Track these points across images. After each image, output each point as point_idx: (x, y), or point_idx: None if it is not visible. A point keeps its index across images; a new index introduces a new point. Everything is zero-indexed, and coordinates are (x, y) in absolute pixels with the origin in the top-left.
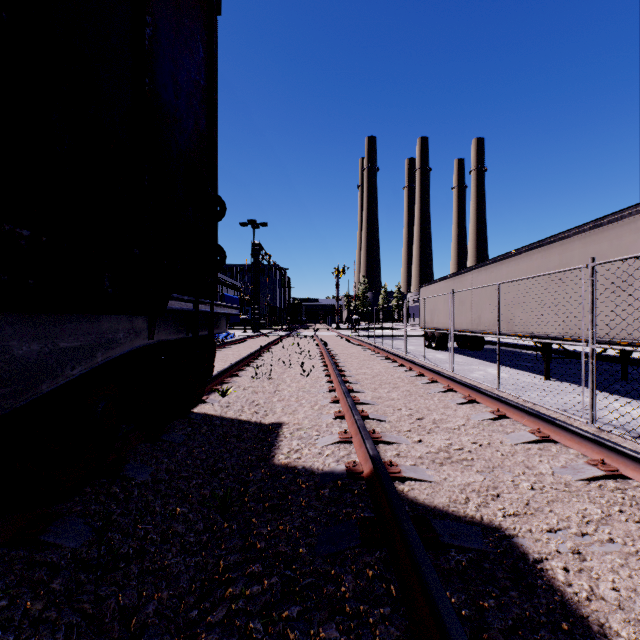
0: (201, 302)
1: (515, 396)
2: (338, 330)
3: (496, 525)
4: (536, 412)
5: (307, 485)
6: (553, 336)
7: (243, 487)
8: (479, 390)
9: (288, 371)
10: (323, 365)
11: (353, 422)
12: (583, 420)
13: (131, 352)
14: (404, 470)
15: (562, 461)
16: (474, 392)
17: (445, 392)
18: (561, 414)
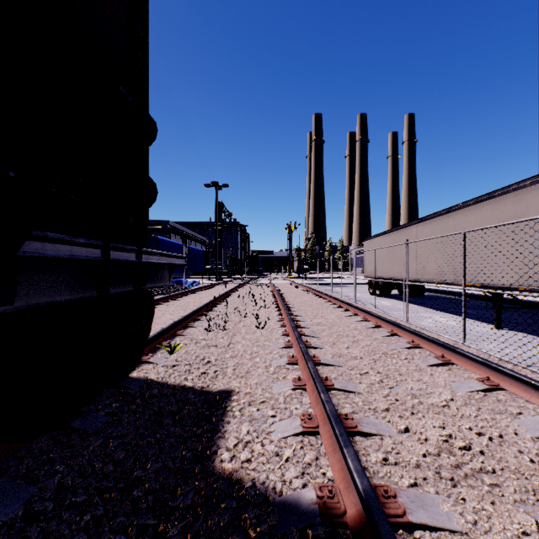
0: (117, 248)
1: (487, 353)
2: (290, 278)
3: None
4: None
5: (257, 534)
6: (506, 286)
7: (162, 523)
8: (455, 350)
9: (244, 320)
10: (278, 314)
11: (318, 399)
12: None
13: None
14: (407, 505)
15: None
16: (447, 351)
17: (410, 348)
18: None
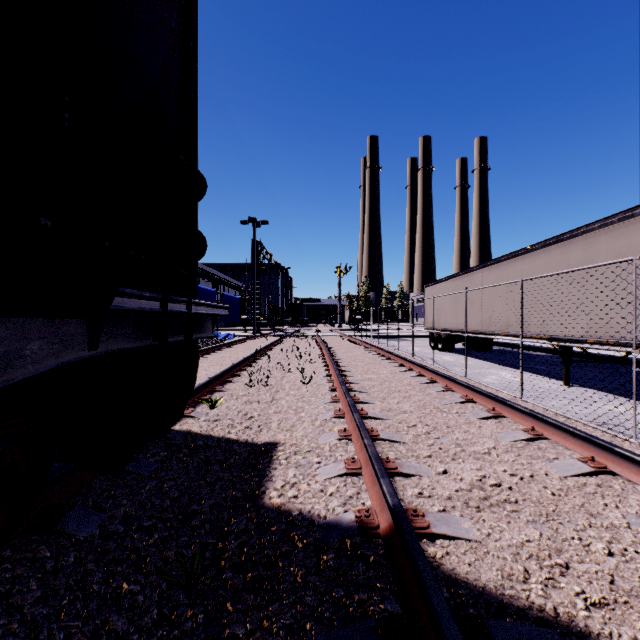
0: (173, 300)
1: (543, 408)
2: (340, 330)
3: (582, 628)
4: (585, 434)
5: (304, 544)
6: (575, 338)
7: (221, 542)
8: (506, 402)
9: (287, 376)
10: (325, 369)
11: (362, 446)
12: (634, 441)
13: (60, 368)
14: (433, 522)
15: (635, 505)
16: (499, 404)
17: (463, 403)
18: (604, 432)
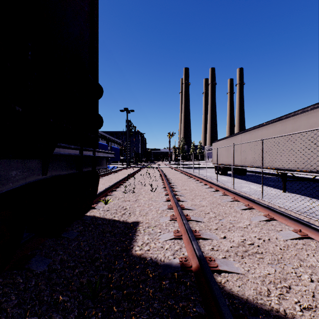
0: (85, 149)
1: (273, 204)
2: (170, 164)
3: None
4: (296, 218)
5: (153, 275)
6: (288, 169)
7: (110, 274)
8: (254, 201)
9: (144, 187)
10: (163, 184)
11: (182, 224)
12: None
13: (27, 185)
14: (219, 264)
15: None
16: (251, 202)
17: (233, 201)
18: (304, 216)
